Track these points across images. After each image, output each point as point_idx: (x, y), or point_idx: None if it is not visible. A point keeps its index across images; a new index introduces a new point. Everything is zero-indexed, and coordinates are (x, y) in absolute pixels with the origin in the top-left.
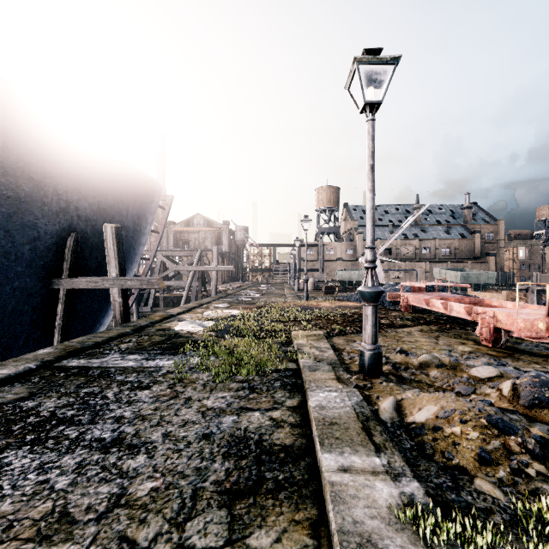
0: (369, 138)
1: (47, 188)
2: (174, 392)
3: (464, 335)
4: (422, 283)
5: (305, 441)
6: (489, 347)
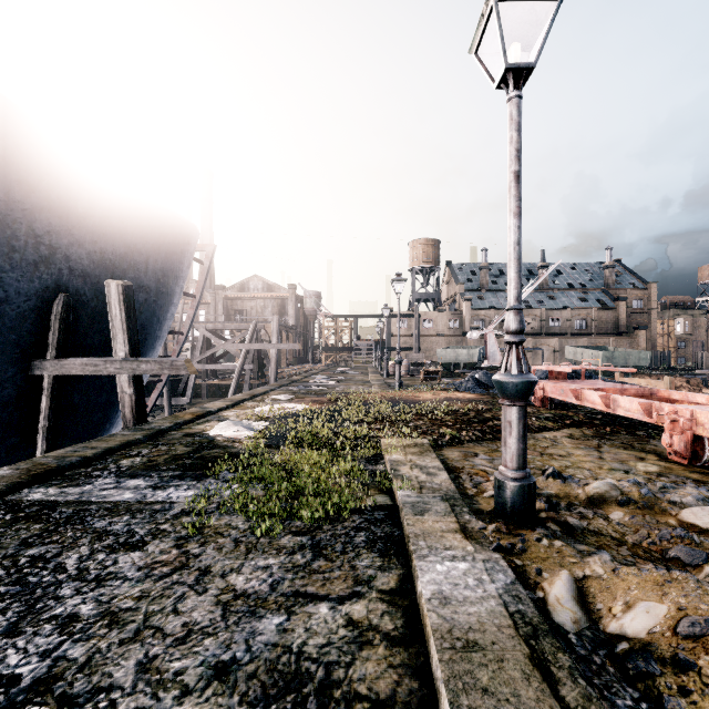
0: (512, 127)
1: (18, 225)
2: (183, 556)
3: (637, 445)
4: (565, 366)
5: (418, 686)
6: (684, 466)
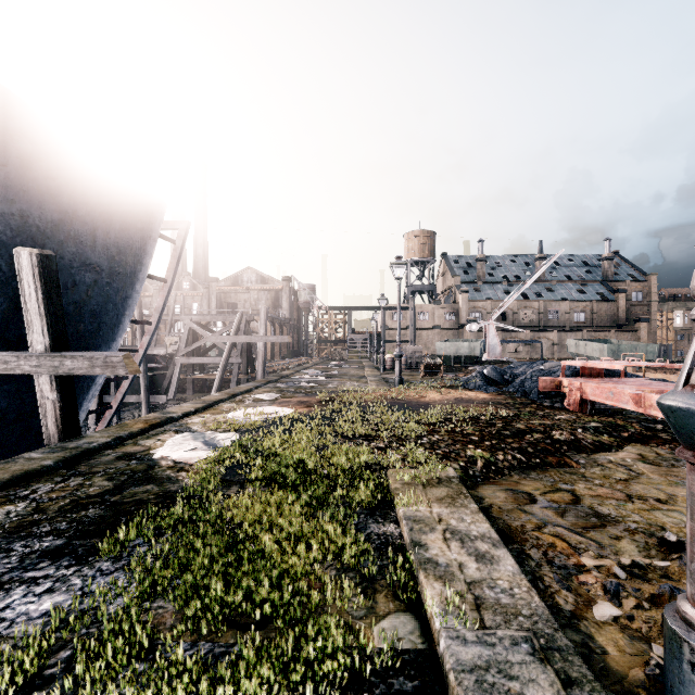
0: None
1: None
2: None
3: None
4: (608, 362)
5: None
6: None
